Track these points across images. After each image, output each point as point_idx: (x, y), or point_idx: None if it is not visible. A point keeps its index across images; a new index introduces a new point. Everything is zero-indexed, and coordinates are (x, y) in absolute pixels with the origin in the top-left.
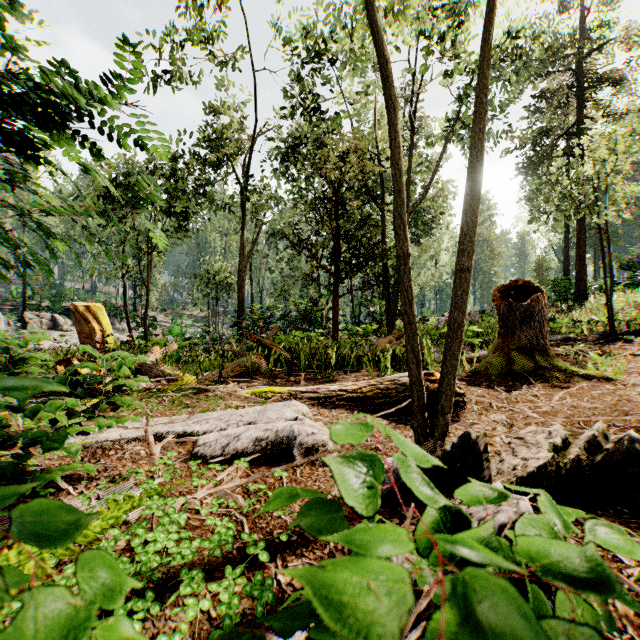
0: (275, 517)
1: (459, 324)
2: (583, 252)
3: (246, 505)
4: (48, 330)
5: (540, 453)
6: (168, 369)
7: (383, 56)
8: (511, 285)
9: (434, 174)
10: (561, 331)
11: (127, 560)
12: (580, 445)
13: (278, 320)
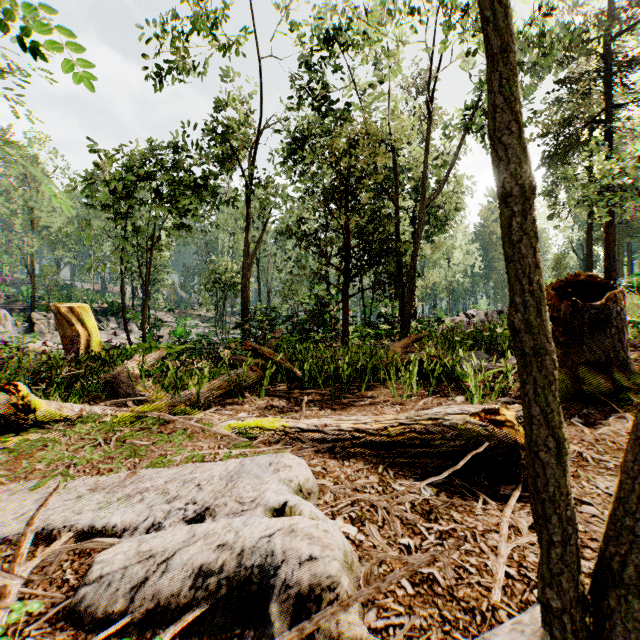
0: None
1: None
2: (612, 248)
3: None
4: (55, 331)
5: None
6: (141, 385)
7: None
8: (569, 280)
9: (452, 164)
10: None
11: None
12: None
13: (284, 321)
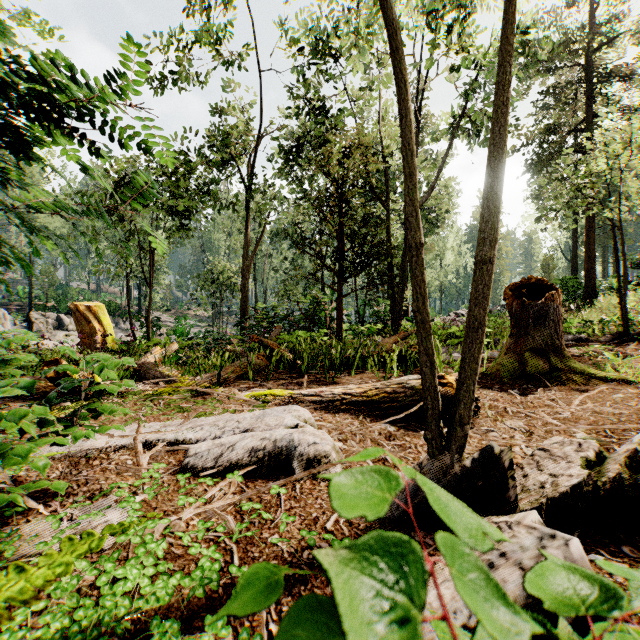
0: (270, 544)
1: (480, 323)
2: (592, 251)
3: (236, 531)
4: (53, 330)
5: (572, 469)
6: (167, 370)
7: (392, 26)
8: (523, 283)
9: (440, 171)
10: (572, 331)
11: (90, 603)
12: (620, 461)
13: (281, 320)
